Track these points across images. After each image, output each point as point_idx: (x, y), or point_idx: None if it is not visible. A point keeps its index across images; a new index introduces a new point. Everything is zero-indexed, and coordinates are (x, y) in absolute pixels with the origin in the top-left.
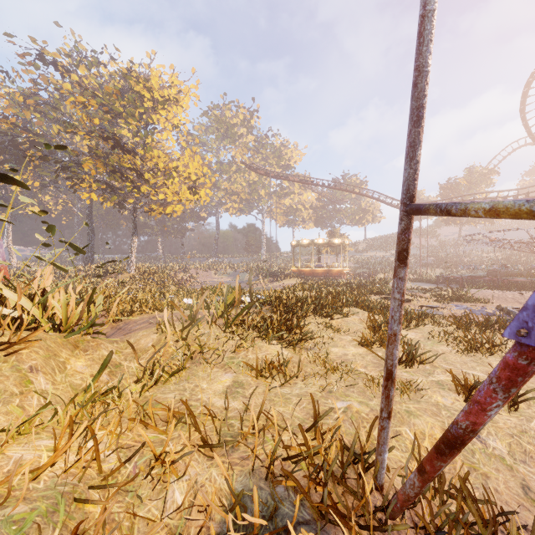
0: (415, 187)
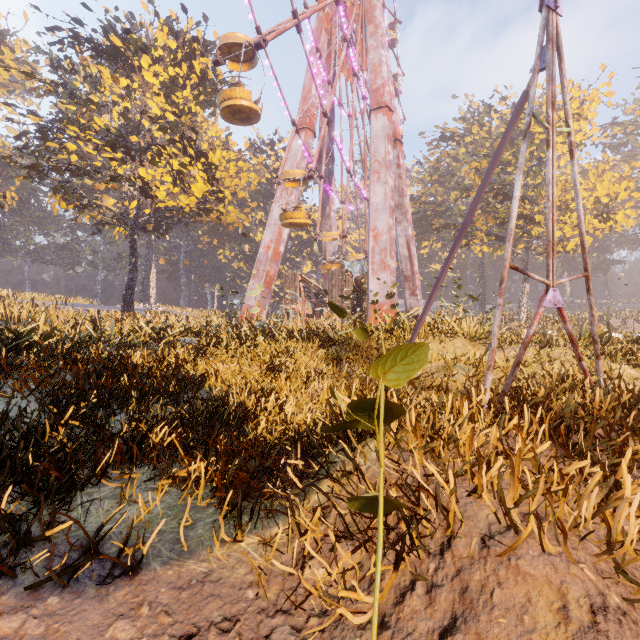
0: (586, 267)
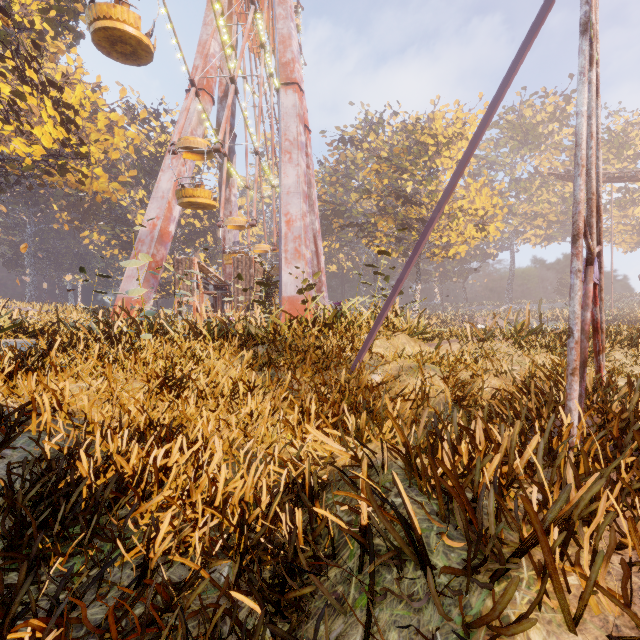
0: (600, 238)
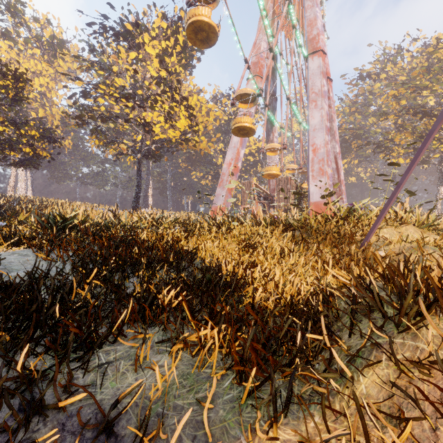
0: None
